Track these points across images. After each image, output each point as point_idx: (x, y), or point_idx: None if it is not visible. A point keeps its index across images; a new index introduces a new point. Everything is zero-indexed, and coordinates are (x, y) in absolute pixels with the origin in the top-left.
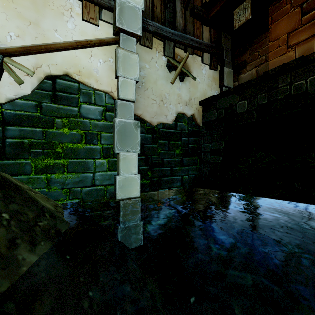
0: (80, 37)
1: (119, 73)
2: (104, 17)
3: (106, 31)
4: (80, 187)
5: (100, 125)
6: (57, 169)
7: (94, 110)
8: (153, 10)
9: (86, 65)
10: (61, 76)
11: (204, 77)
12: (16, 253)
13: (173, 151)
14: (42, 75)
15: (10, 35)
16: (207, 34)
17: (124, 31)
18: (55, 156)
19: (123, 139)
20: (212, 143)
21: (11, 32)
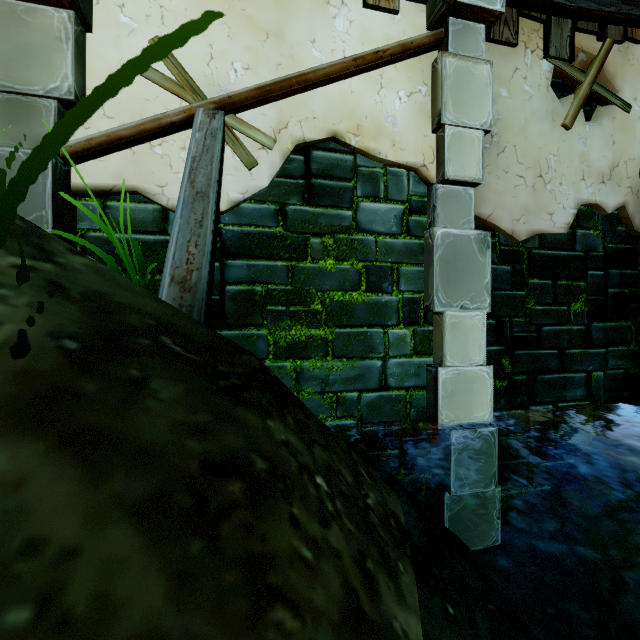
0: (360, 47)
1: (447, 117)
2: None
3: (412, 22)
4: (358, 392)
5: (397, 248)
6: (313, 349)
7: (384, 213)
8: None
9: (372, 109)
10: (320, 143)
11: None
12: (386, 612)
13: (565, 307)
14: (288, 145)
15: (234, 69)
16: None
17: (461, 10)
18: (309, 321)
19: (452, 278)
20: None
21: (235, 61)
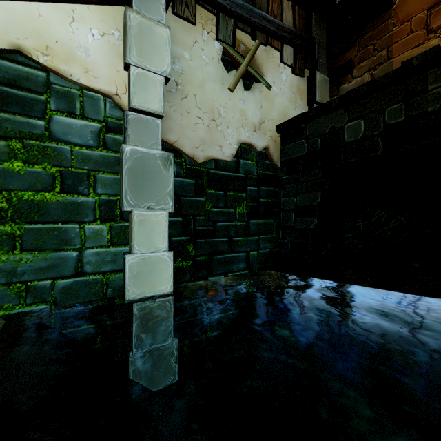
0: None
1: (132, 58)
2: None
3: None
4: (51, 279)
5: (94, 158)
6: None
7: (81, 128)
8: None
9: (63, 36)
10: (6, 53)
11: (283, 86)
12: None
13: (233, 210)
14: None
15: None
16: (289, 15)
17: None
18: None
19: (140, 185)
20: (298, 196)
21: None
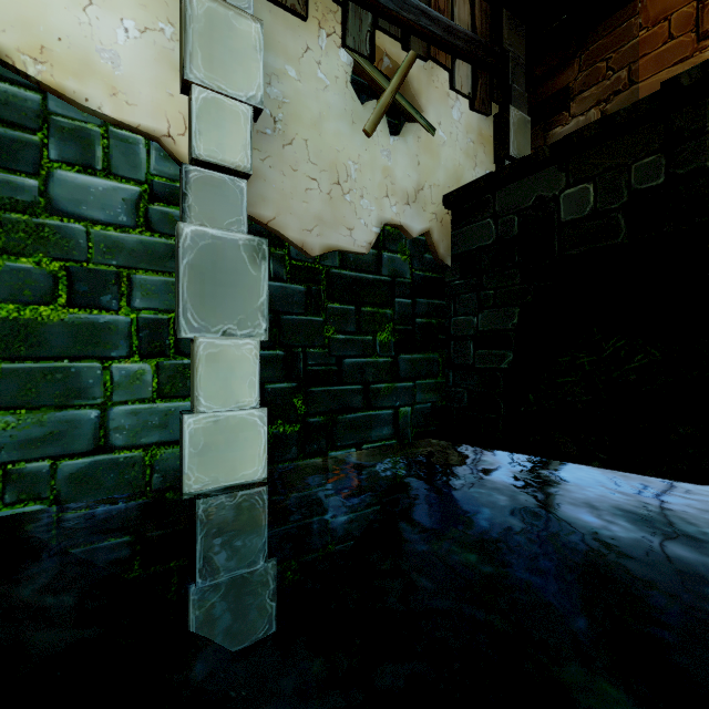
0: None
1: (195, 73)
2: None
3: None
4: (51, 459)
5: (129, 246)
6: None
7: (104, 193)
8: None
9: (72, 30)
10: None
11: (455, 129)
12: None
13: (371, 337)
14: None
15: None
16: (465, 10)
17: None
18: None
19: (210, 294)
20: (481, 313)
21: None
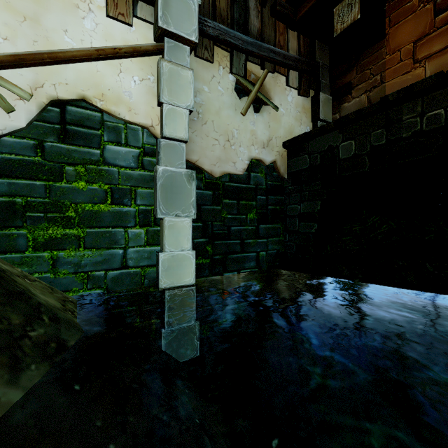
0: (104, 42)
1: (164, 98)
2: (140, 13)
3: (144, 34)
4: (105, 271)
5: (135, 177)
6: (68, 243)
7: (125, 154)
8: (215, 4)
9: (113, 85)
10: (74, 101)
11: (289, 106)
12: None
13: (244, 216)
14: (43, 99)
15: None
16: (294, 43)
17: (171, 35)
18: (65, 224)
19: (170, 198)
20: (302, 204)
21: None
